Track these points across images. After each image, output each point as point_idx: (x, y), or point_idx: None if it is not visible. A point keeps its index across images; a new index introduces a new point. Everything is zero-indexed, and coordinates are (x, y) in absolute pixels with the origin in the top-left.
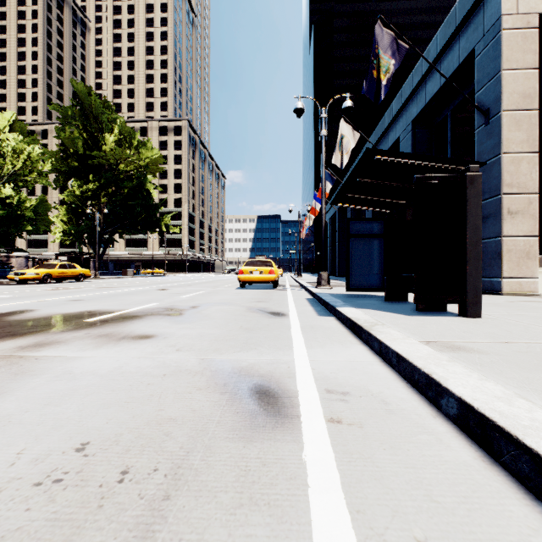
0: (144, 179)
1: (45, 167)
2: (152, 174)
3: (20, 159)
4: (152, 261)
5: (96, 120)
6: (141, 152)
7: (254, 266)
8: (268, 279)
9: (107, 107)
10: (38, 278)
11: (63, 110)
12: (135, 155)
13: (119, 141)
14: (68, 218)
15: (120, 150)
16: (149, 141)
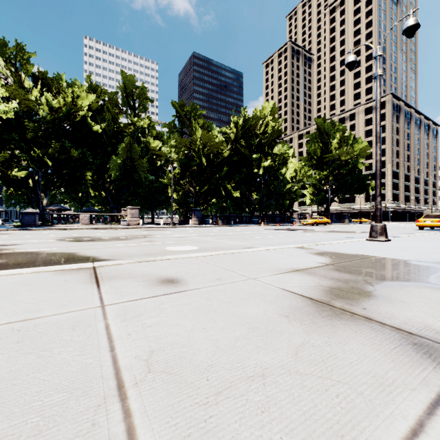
0: (356, 163)
1: (309, 173)
2: (361, 156)
3: (301, 172)
4: (360, 213)
5: (327, 135)
6: (353, 146)
7: (428, 218)
8: (435, 225)
9: (332, 124)
10: (312, 223)
11: (310, 136)
12: (350, 149)
13: (339, 141)
14: (311, 192)
15: (341, 150)
16: (359, 139)
